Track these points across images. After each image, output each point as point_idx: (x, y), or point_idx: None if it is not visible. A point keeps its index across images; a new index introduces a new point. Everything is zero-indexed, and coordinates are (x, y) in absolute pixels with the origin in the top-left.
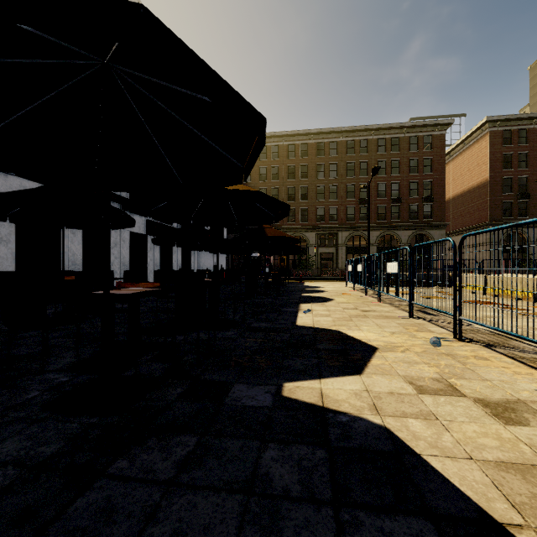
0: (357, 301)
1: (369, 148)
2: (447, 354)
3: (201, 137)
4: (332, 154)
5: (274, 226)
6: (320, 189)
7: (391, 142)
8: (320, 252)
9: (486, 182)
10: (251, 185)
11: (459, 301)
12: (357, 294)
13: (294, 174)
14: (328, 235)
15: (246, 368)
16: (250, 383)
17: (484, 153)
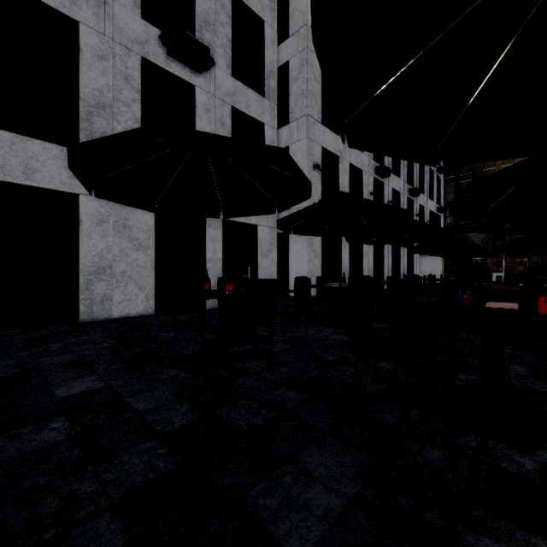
0: None
1: None
2: None
3: None
4: None
5: None
6: None
7: None
8: None
9: None
10: (471, 177)
11: None
12: None
13: None
14: None
15: None
16: None
17: None
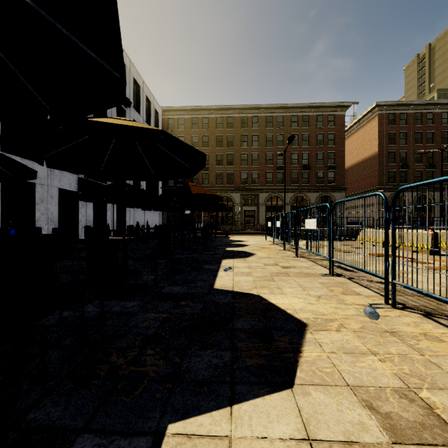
0: (277, 256)
1: (285, 123)
2: (391, 332)
3: (40, 13)
4: (254, 127)
5: (205, 188)
6: (244, 156)
7: (302, 119)
8: (244, 210)
9: (376, 154)
10: None
11: (393, 263)
12: (276, 247)
13: (222, 143)
14: (251, 195)
15: (120, 382)
16: (107, 432)
17: (374, 131)
